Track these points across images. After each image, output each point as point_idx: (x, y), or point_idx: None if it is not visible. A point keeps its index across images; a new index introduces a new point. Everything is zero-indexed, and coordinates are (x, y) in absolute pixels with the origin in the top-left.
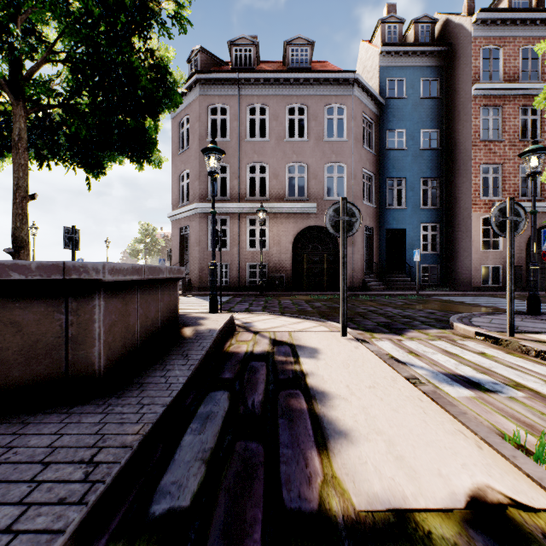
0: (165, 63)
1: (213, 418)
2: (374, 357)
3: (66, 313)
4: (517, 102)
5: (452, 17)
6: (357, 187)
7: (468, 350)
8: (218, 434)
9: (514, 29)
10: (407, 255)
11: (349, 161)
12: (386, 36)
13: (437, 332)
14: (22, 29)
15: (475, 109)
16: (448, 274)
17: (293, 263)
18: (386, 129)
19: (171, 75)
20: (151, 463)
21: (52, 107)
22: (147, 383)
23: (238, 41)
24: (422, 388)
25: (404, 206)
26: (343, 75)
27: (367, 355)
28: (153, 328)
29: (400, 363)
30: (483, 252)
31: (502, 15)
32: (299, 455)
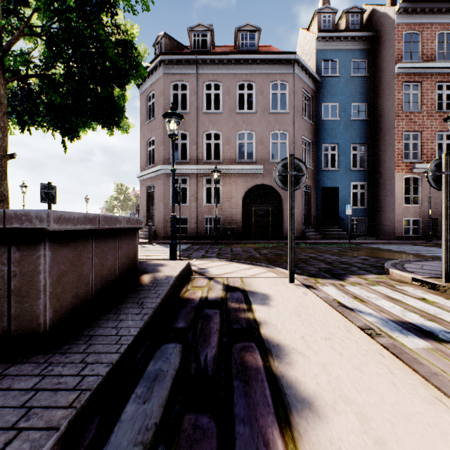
0: (131, 39)
1: (162, 379)
2: (323, 303)
3: (9, 264)
4: (434, 79)
5: (378, 7)
6: (298, 151)
7: (409, 295)
8: (165, 403)
9: (432, 17)
10: (339, 209)
11: (290, 129)
12: (321, 24)
13: (375, 277)
14: (4, 8)
15: (398, 85)
16: (374, 225)
17: (242, 216)
18: (322, 102)
19: (137, 50)
20: (80, 449)
21: (30, 77)
22: (96, 335)
23: (196, 28)
24: (380, 341)
25: (337, 168)
26: (285, 56)
27: (316, 301)
28: (111, 276)
29: (348, 310)
30: (405, 206)
31: (421, 5)
32: (259, 437)
